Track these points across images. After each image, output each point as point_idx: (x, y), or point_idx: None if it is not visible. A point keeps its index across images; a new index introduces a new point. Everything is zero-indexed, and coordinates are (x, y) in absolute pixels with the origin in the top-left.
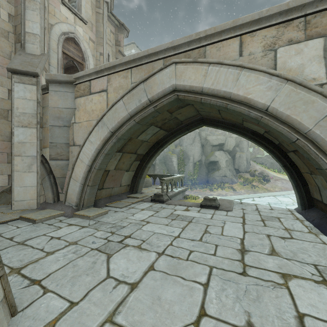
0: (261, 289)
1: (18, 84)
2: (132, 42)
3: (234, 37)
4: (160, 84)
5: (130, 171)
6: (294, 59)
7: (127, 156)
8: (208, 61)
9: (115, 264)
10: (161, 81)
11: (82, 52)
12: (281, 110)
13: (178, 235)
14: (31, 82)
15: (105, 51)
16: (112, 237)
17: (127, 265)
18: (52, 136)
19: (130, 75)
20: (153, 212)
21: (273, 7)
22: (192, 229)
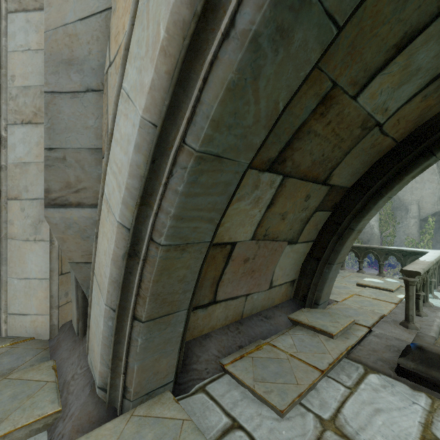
0: None
1: (12, 15)
2: None
3: None
4: None
5: (298, 244)
6: None
7: (297, 190)
8: None
9: None
10: None
11: None
12: None
13: None
14: (40, 2)
15: None
16: None
17: None
18: (52, 128)
19: None
20: None
21: None
22: None
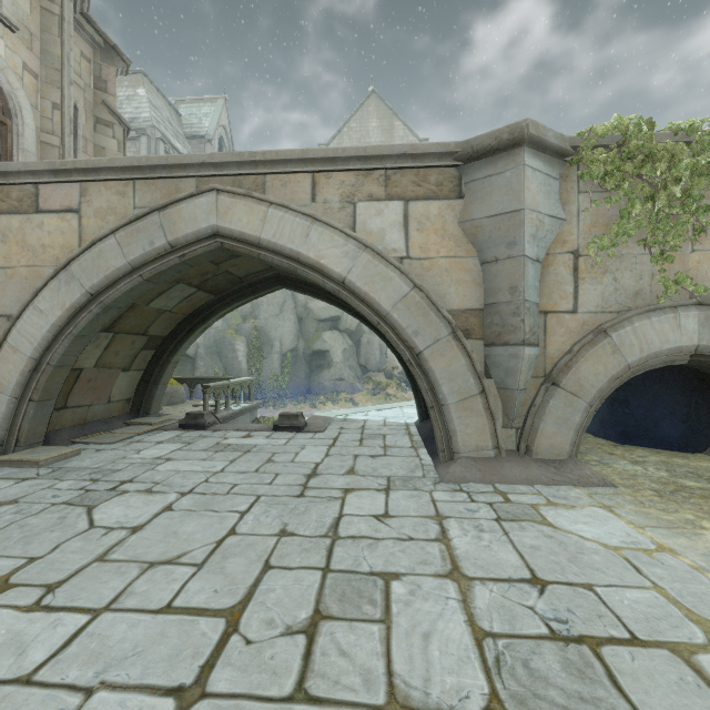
0: (313, 504)
1: None
2: (137, 69)
3: (305, 172)
4: (190, 220)
5: (131, 371)
6: (375, 221)
7: (125, 339)
8: (268, 200)
9: (104, 513)
10: (193, 216)
11: (2, 96)
12: (359, 285)
13: (221, 470)
14: None
15: (68, 102)
16: (94, 486)
17: (127, 512)
18: None
19: (131, 192)
20: (181, 444)
21: (350, 148)
22: (248, 460)
